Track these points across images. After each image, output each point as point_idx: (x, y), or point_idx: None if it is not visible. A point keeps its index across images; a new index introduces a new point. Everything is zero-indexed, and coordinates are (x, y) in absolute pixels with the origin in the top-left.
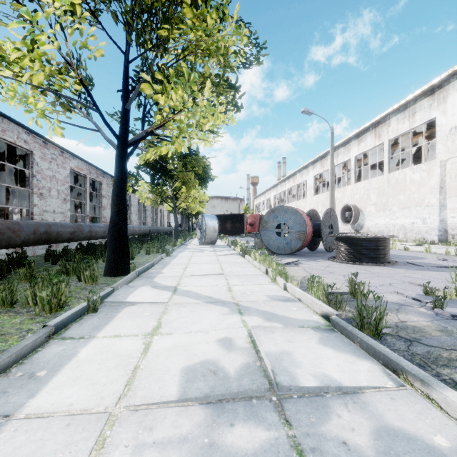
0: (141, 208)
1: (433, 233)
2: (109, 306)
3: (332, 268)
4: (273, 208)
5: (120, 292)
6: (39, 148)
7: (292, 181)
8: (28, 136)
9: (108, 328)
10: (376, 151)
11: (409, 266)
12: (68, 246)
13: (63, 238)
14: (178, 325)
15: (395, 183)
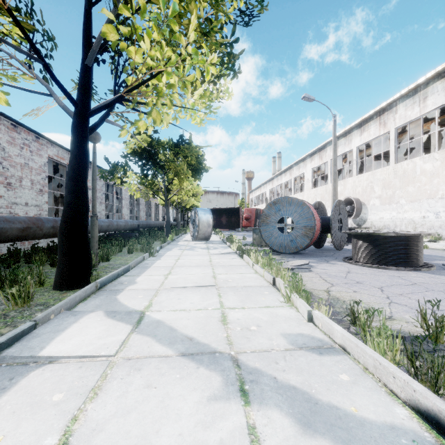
0: (134, 202)
1: None
2: (4, 368)
3: (355, 274)
4: (274, 200)
5: (46, 328)
6: (6, 131)
7: (288, 174)
8: None
9: None
10: (377, 143)
11: None
12: (46, 243)
13: (8, 236)
14: None
15: (403, 174)
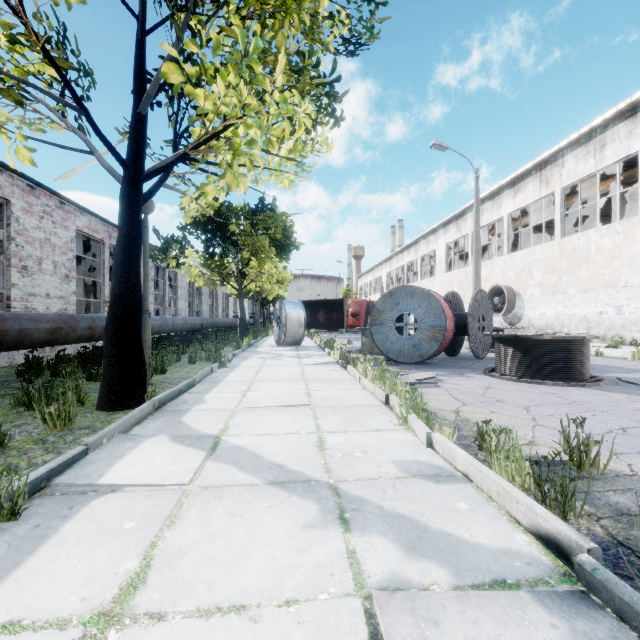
0: (194, 291)
1: (634, 328)
2: (59, 496)
3: (497, 390)
4: (391, 290)
5: (100, 454)
6: (21, 194)
7: (413, 251)
8: (1, 174)
9: (6, 588)
10: (538, 207)
11: (627, 388)
12: (73, 349)
13: (33, 340)
14: (190, 575)
15: (573, 252)
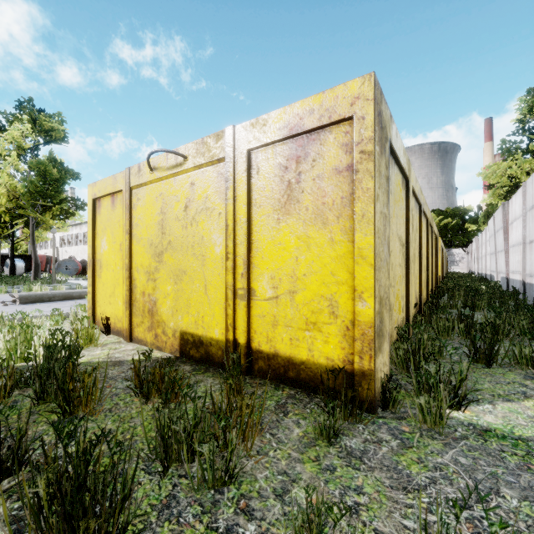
0: None
1: None
2: None
3: None
4: (64, 259)
5: None
6: None
7: (79, 228)
8: None
9: None
10: None
11: None
12: None
13: None
14: None
15: None
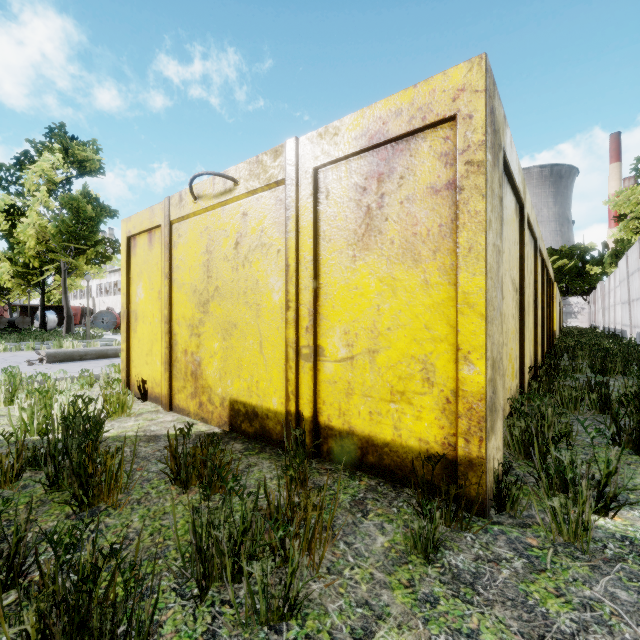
0: None
1: None
2: None
3: None
4: (100, 311)
5: None
6: None
7: (118, 275)
8: None
9: None
10: None
11: None
12: None
13: None
14: None
15: None
